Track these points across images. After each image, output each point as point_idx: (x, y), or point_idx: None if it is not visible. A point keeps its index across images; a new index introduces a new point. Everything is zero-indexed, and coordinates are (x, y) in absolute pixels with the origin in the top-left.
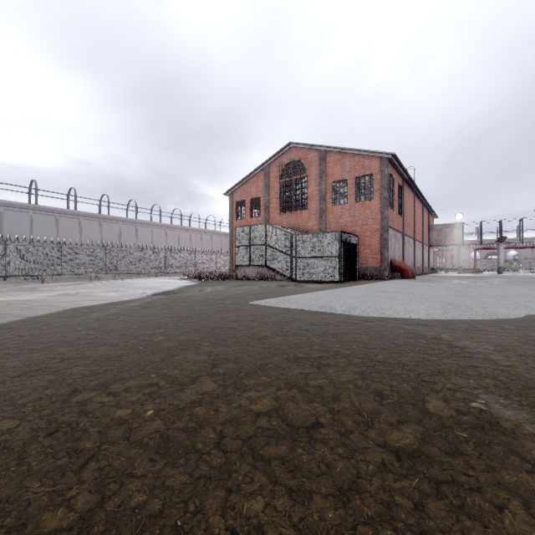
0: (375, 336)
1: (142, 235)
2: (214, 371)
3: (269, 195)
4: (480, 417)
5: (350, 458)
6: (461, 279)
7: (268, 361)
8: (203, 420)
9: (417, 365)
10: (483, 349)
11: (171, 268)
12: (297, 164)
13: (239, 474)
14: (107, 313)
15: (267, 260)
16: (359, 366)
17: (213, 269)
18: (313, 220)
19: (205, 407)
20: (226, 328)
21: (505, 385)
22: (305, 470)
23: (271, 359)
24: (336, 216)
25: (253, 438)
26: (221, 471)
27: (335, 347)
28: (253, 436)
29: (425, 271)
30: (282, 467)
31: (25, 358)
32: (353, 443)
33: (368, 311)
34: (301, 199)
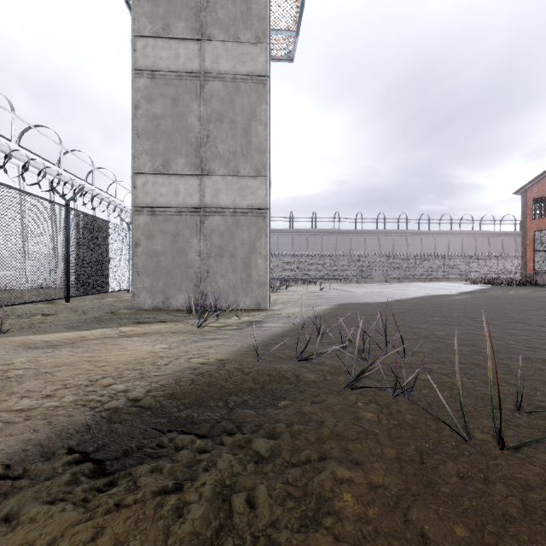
0: None
1: (412, 243)
2: None
3: None
4: None
5: None
6: None
7: None
8: None
9: None
10: None
11: (444, 274)
12: None
13: None
14: (454, 298)
15: None
16: None
17: (493, 275)
18: None
19: None
20: None
21: None
22: None
23: None
24: None
25: None
26: None
27: None
28: None
29: None
30: None
31: (453, 306)
32: None
33: None
34: None
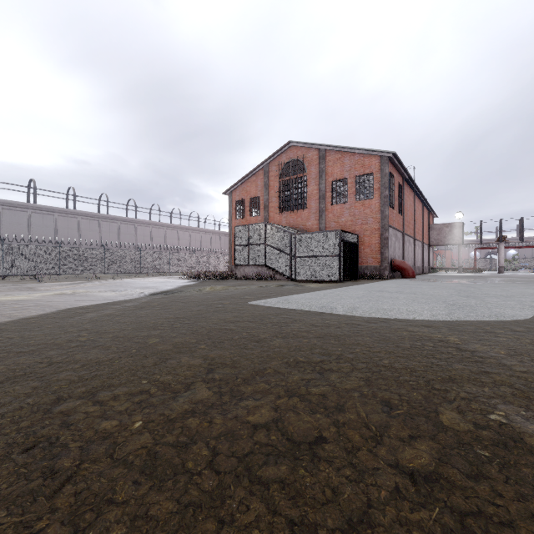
0: (379, 338)
1: (141, 234)
2: (209, 377)
3: (268, 194)
4: (501, 432)
5: (359, 482)
6: (461, 279)
7: (267, 366)
8: (195, 434)
9: (426, 371)
10: (494, 352)
11: (170, 268)
12: (296, 163)
13: (233, 501)
14: (102, 314)
15: (267, 259)
16: (364, 372)
17: (212, 269)
18: (313, 219)
19: (198, 418)
20: (223, 329)
21: (524, 394)
22: (308, 496)
23: (270, 363)
24: (336, 216)
25: (250, 455)
26: (212, 496)
27: (338, 350)
28: (250, 453)
29: (424, 270)
30: (282, 493)
31: (11, 362)
32: (361, 463)
33: (370, 311)
34: (300, 198)
